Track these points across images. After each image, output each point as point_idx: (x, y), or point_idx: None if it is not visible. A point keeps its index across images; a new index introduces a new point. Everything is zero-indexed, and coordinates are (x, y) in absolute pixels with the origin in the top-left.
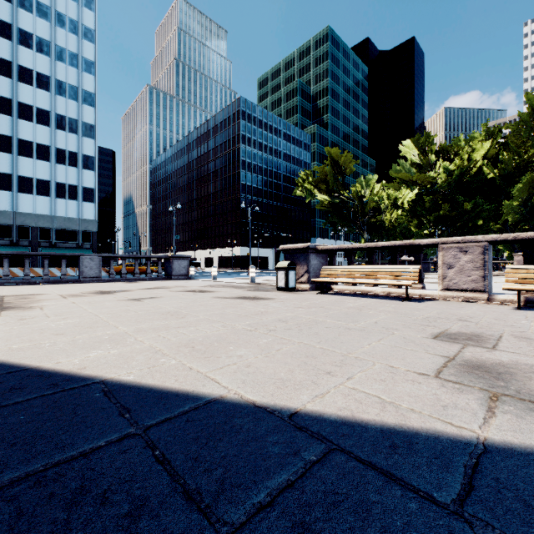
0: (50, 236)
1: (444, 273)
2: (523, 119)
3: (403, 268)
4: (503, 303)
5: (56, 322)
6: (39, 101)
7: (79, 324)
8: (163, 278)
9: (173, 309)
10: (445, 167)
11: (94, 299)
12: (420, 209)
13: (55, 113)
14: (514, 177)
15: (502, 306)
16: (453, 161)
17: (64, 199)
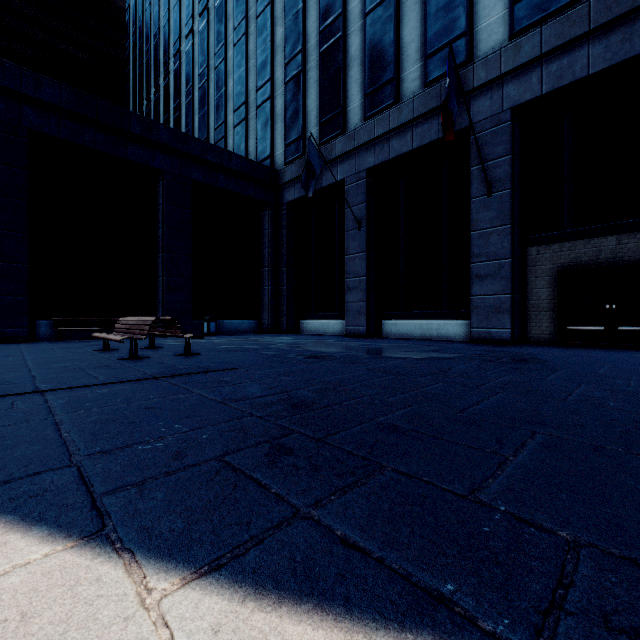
0: None
1: None
2: None
3: None
4: None
5: None
6: None
7: None
8: None
9: None
10: None
11: None
12: None
13: None
14: None
15: None
16: None
17: None
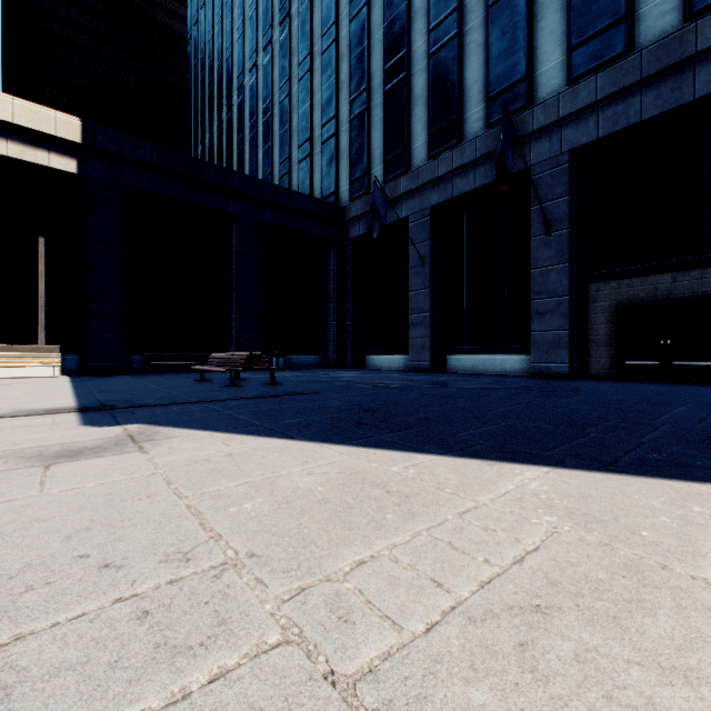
0: None
1: None
2: None
3: None
4: None
5: None
6: None
7: None
8: None
9: None
10: None
11: None
12: None
13: None
14: None
15: None
16: None
17: None
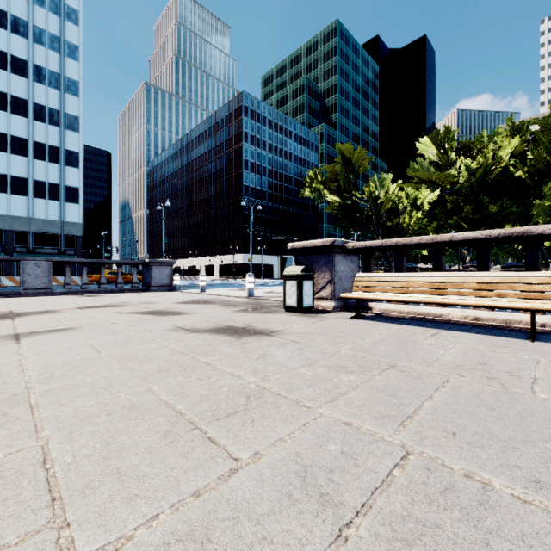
0: (27, 241)
1: None
2: None
3: (515, 276)
4: None
5: None
6: (14, 88)
7: None
8: (140, 289)
9: (29, 377)
10: (468, 165)
11: None
12: (440, 211)
13: (33, 102)
14: (544, 176)
15: None
16: (475, 159)
17: (44, 199)
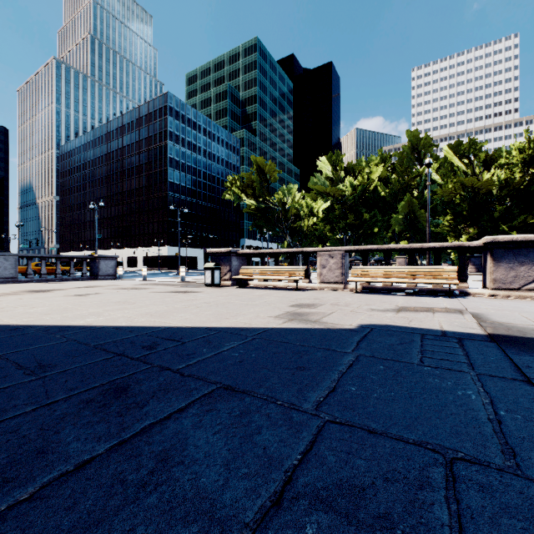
0: None
1: (321, 271)
2: (405, 151)
3: (296, 268)
4: (351, 290)
5: (31, 309)
6: None
7: (53, 309)
8: (89, 278)
9: (121, 300)
10: (352, 183)
11: (38, 296)
12: (332, 217)
13: None
14: (399, 195)
15: (350, 292)
16: (357, 178)
17: None
